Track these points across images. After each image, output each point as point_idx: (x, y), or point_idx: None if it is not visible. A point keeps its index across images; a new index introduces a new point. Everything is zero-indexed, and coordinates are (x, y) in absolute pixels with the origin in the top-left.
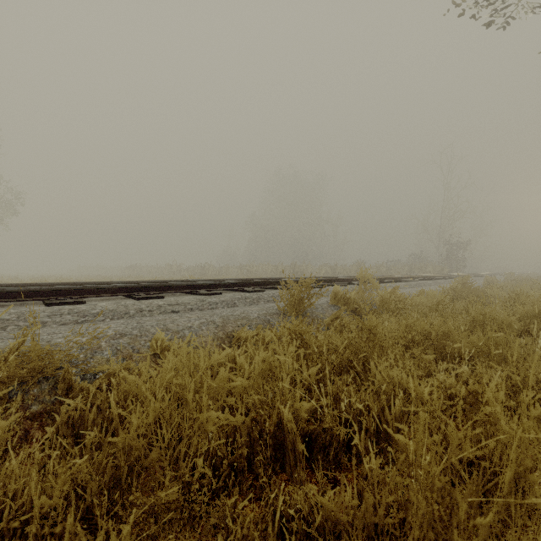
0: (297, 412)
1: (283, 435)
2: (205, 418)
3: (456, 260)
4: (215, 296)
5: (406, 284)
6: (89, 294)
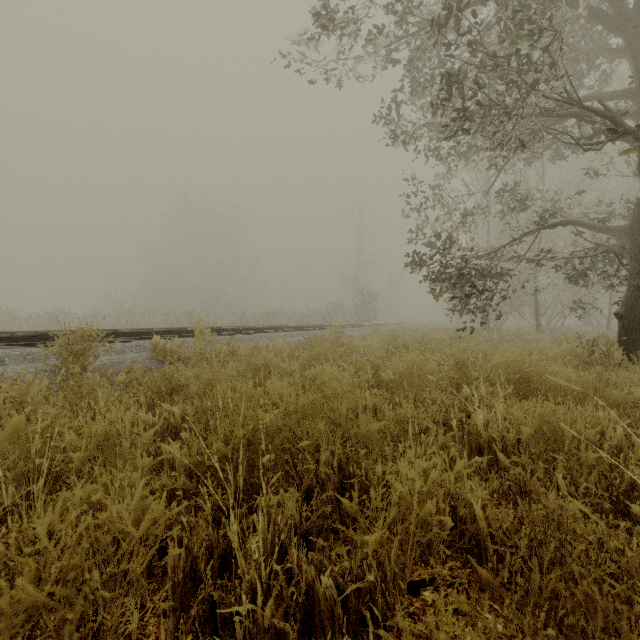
0: None
1: None
2: None
3: (367, 310)
4: None
5: (285, 334)
6: None
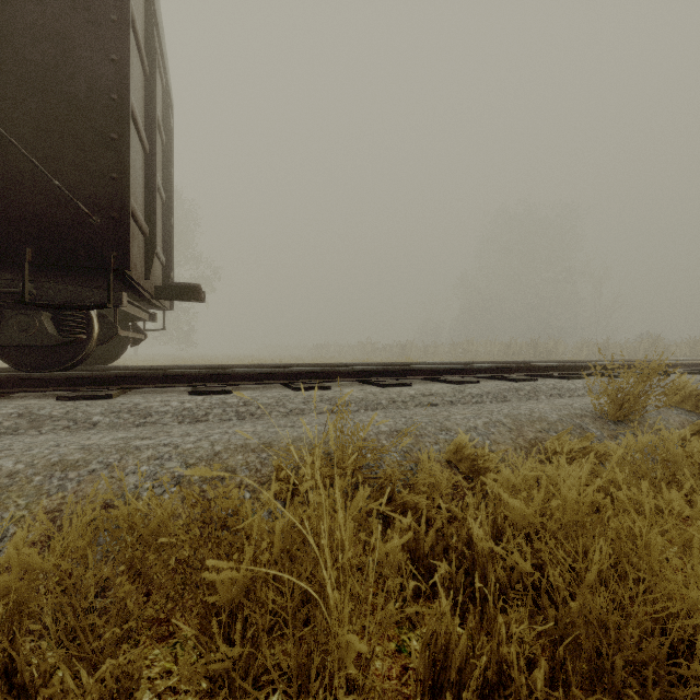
0: None
1: None
2: None
3: None
4: (472, 385)
5: None
6: (326, 378)
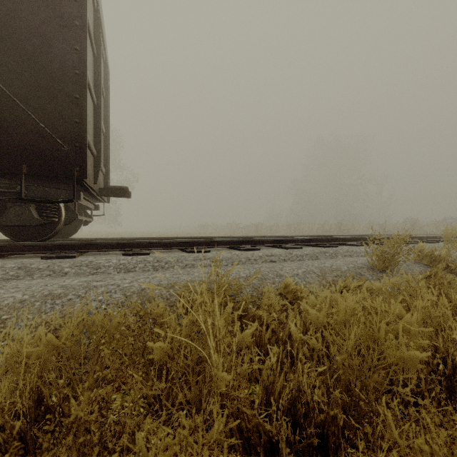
0: None
1: None
2: (406, 354)
3: None
4: (297, 249)
5: None
6: (208, 245)
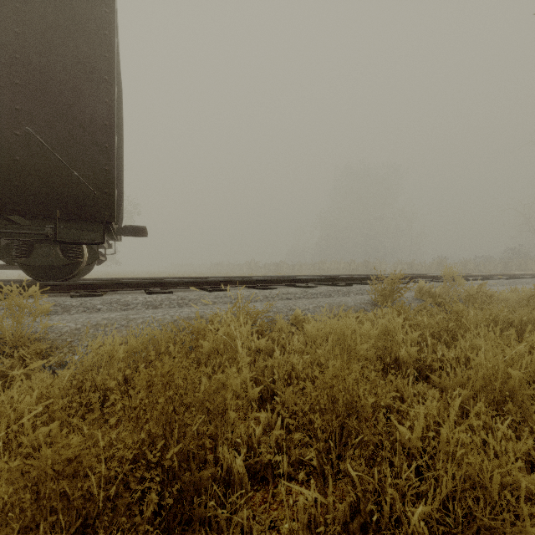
0: (408, 354)
1: (398, 368)
2: (359, 347)
3: None
4: (313, 288)
5: (497, 282)
6: (227, 285)
